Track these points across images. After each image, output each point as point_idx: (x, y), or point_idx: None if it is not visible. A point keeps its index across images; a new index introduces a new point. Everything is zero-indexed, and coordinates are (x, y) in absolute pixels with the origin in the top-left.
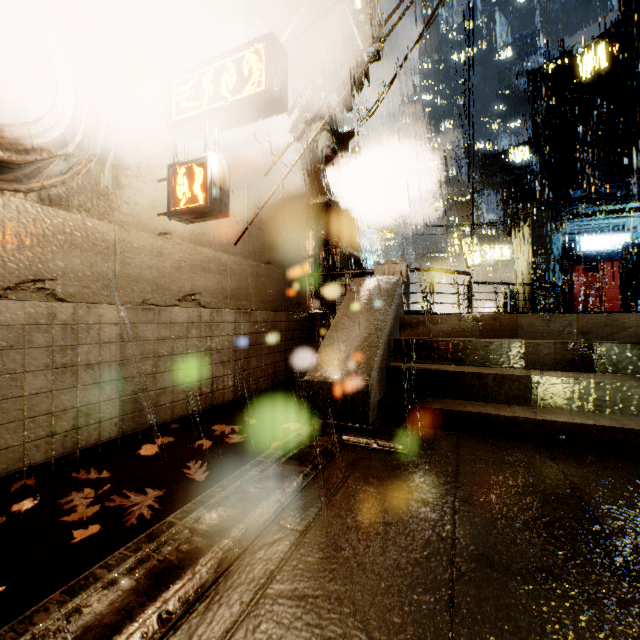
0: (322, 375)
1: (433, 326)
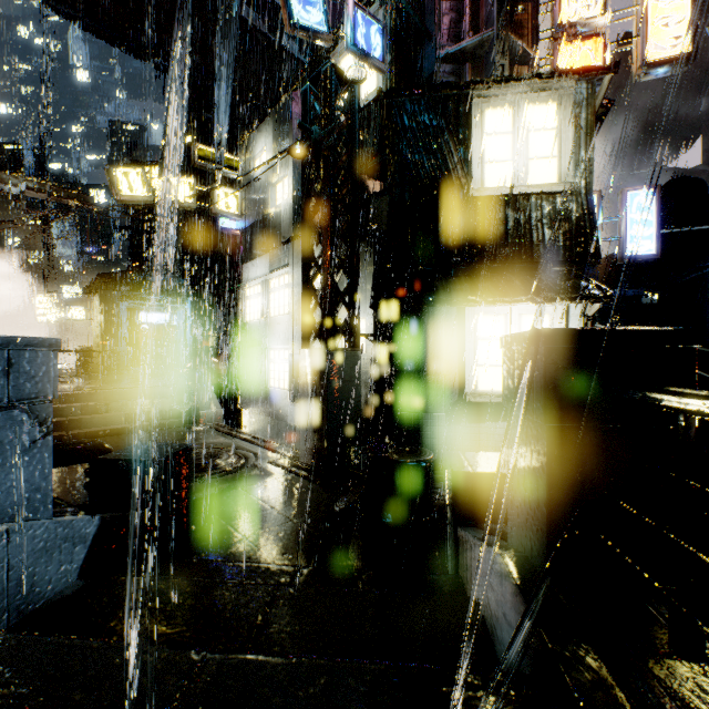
0: None
1: None
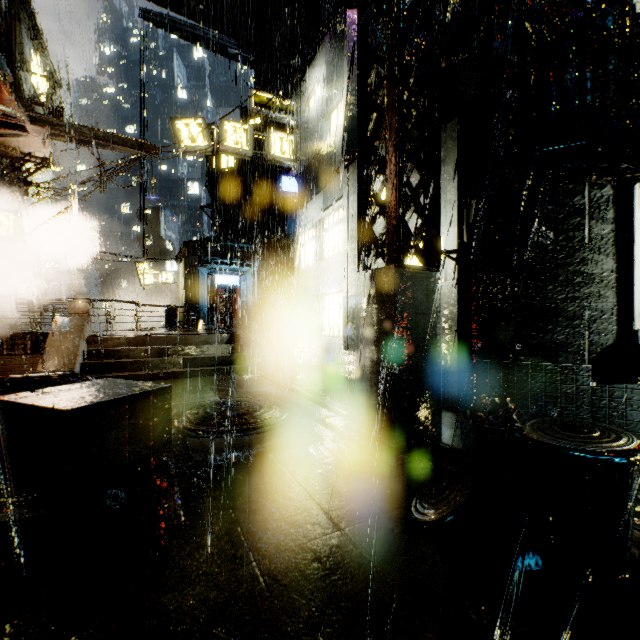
0: (48, 369)
1: (106, 342)
